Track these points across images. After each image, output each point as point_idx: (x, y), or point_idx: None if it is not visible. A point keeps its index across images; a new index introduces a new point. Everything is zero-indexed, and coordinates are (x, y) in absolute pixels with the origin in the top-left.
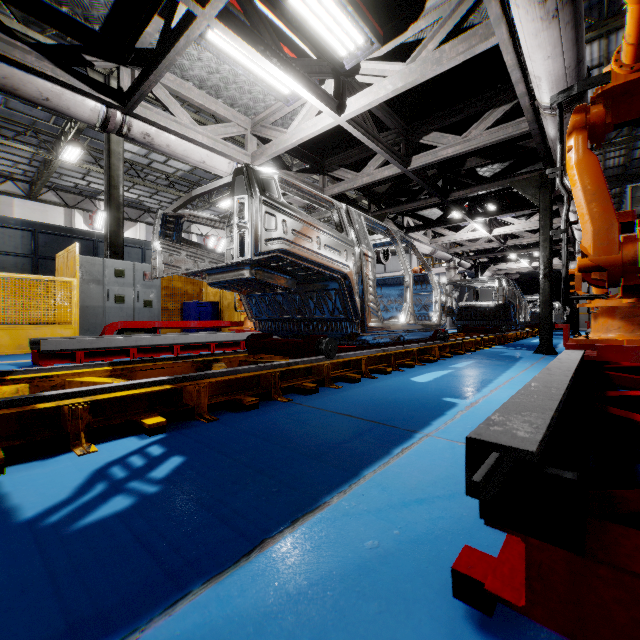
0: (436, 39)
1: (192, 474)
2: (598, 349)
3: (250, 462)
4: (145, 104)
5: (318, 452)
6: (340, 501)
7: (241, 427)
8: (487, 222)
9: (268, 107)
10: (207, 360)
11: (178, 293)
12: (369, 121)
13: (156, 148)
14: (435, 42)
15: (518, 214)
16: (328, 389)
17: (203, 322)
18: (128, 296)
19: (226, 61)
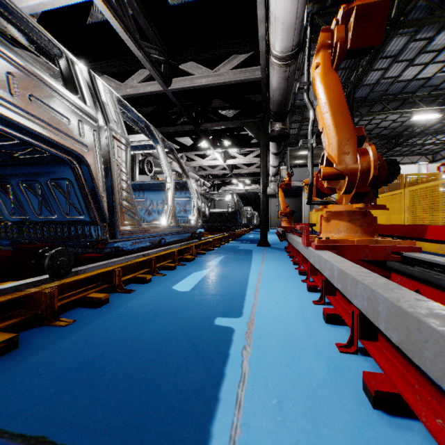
0: None
1: None
2: (338, 248)
3: None
4: None
5: None
6: None
7: None
8: (223, 154)
9: None
10: None
11: None
12: (130, 21)
13: None
14: None
15: (240, 152)
16: (46, 332)
17: None
18: None
19: None
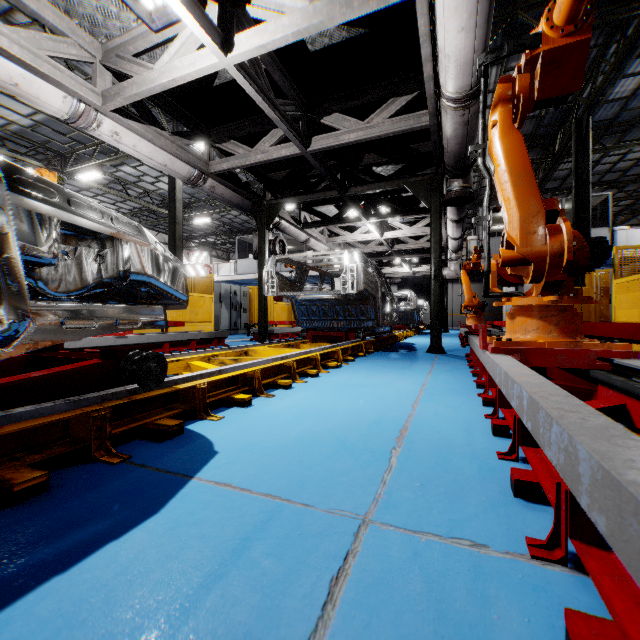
0: None
1: None
2: (523, 353)
3: None
4: None
5: None
6: None
7: None
8: (379, 225)
9: (126, 31)
10: None
11: None
12: (264, 79)
13: None
14: None
15: (404, 221)
16: (202, 424)
17: None
18: None
19: None
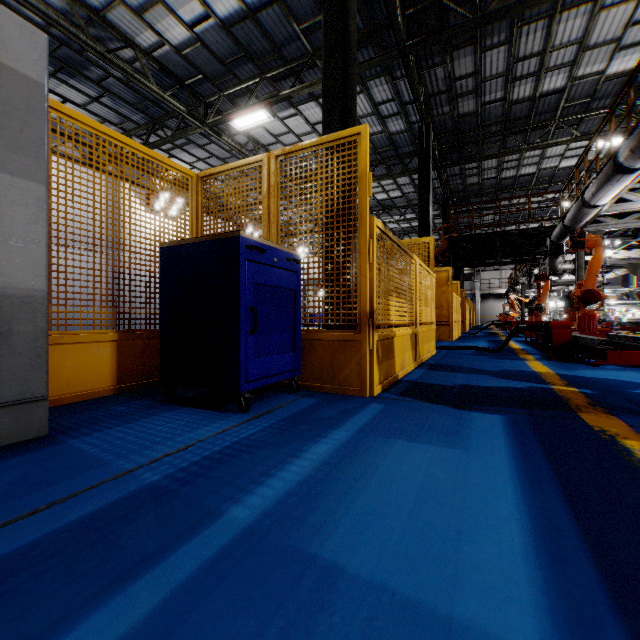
0: None
1: None
2: None
3: None
4: None
5: None
6: None
7: None
8: None
9: None
10: None
11: None
12: None
13: None
14: None
15: None
16: None
17: None
18: None
19: None
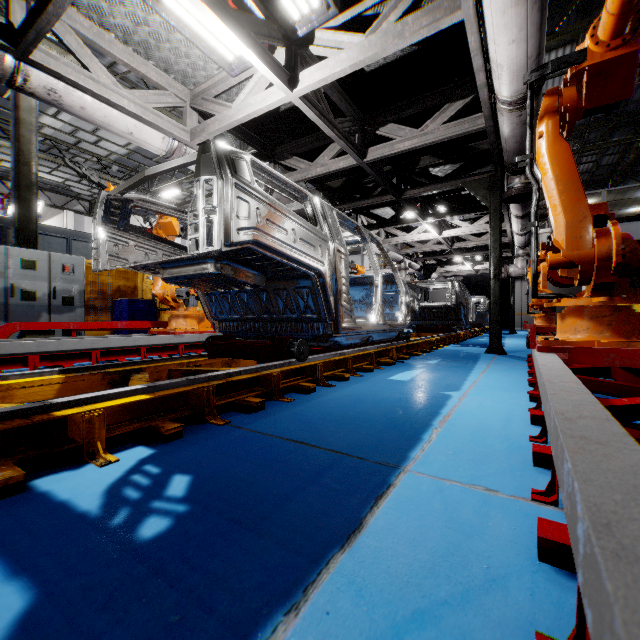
0: (398, 11)
1: (29, 591)
2: (570, 351)
3: (145, 548)
4: (48, 50)
5: (258, 515)
6: (288, 636)
7: (149, 473)
8: (437, 224)
9: (210, 77)
10: (125, 370)
11: (108, 289)
12: (324, 103)
13: (66, 109)
14: (397, 14)
15: (465, 218)
16: (277, 403)
17: (133, 322)
18: (41, 292)
19: (154, 7)
